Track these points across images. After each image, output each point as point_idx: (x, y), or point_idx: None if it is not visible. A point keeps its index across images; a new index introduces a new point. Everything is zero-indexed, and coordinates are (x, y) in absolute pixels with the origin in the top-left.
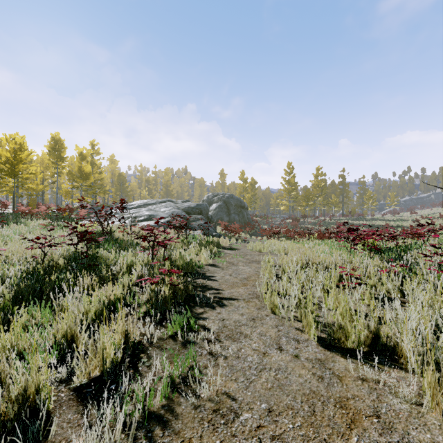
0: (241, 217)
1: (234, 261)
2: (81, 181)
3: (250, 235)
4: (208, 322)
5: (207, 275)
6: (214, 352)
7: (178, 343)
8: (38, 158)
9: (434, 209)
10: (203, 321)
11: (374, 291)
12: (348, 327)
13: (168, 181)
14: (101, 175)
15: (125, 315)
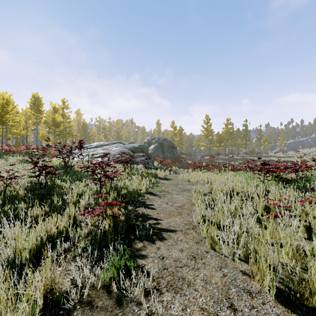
0: (172, 154)
1: (169, 190)
2: (54, 128)
3: (179, 168)
4: (147, 261)
5: (146, 204)
6: (155, 314)
7: (112, 297)
8: (23, 111)
9: (311, 149)
10: (142, 260)
11: (307, 224)
12: (314, 282)
13: (119, 128)
14: (69, 124)
15: (63, 251)
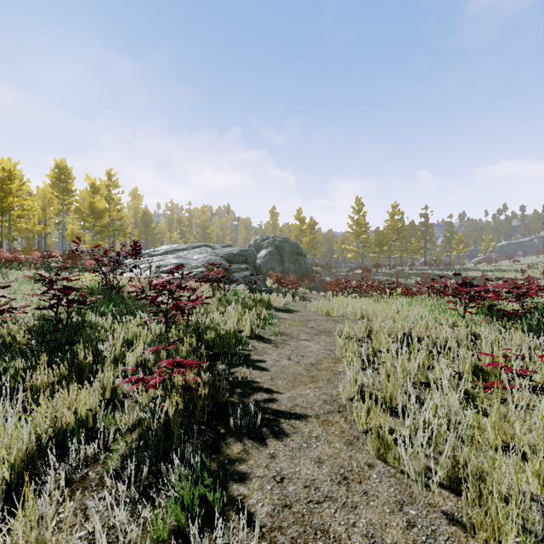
0: (297, 266)
1: (293, 332)
2: (92, 221)
3: (310, 290)
4: (249, 487)
5: (252, 359)
6: None
7: None
8: (39, 192)
9: (540, 256)
10: (240, 485)
11: None
12: None
13: (205, 221)
14: (120, 213)
15: (84, 463)
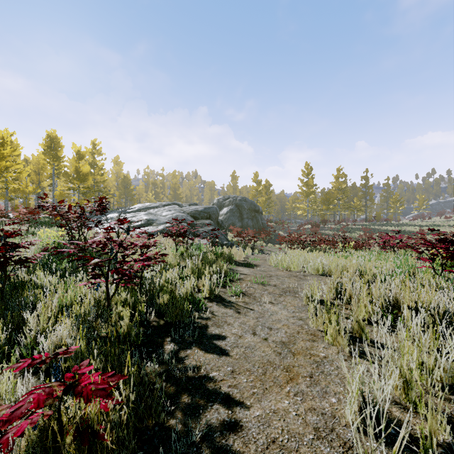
0: (255, 222)
1: (256, 292)
2: (78, 183)
3: (266, 243)
4: None
5: (208, 333)
6: None
7: None
8: (33, 158)
9: None
10: None
11: None
12: None
13: (176, 183)
14: (103, 177)
15: None
